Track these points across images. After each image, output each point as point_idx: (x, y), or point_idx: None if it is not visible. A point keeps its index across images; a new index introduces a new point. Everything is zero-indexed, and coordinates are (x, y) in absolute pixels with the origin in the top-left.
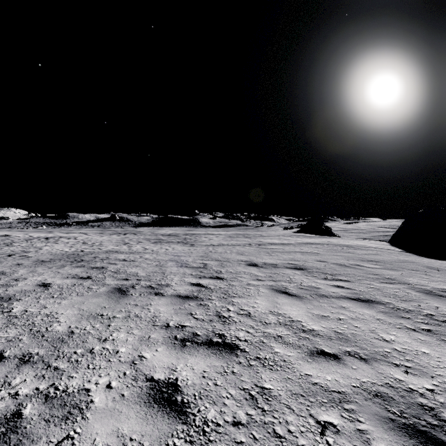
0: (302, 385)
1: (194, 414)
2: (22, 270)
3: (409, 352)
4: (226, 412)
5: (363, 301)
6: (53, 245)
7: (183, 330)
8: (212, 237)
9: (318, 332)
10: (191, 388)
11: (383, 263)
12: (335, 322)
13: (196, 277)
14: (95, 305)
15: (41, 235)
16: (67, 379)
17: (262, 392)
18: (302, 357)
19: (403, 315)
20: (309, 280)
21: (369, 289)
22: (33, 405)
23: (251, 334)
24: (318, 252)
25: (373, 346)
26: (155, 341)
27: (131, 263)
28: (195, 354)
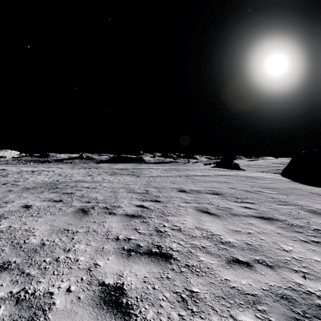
0: (222, 288)
1: (136, 315)
2: (12, 195)
3: (304, 260)
4: (162, 313)
5: (265, 219)
6: (37, 176)
7: (129, 242)
8: (153, 171)
9: (233, 244)
10: (134, 291)
11: (278, 190)
12: (245, 235)
13: (140, 200)
14: (63, 222)
15: (29, 169)
16: (35, 284)
17: (191, 295)
18: (221, 265)
19: (297, 230)
20: (224, 202)
21: (269, 209)
22: (6, 307)
23: (182, 246)
24: (229, 182)
25: (276, 255)
26: (107, 251)
27: (92, 190)
28: (138, 262)
